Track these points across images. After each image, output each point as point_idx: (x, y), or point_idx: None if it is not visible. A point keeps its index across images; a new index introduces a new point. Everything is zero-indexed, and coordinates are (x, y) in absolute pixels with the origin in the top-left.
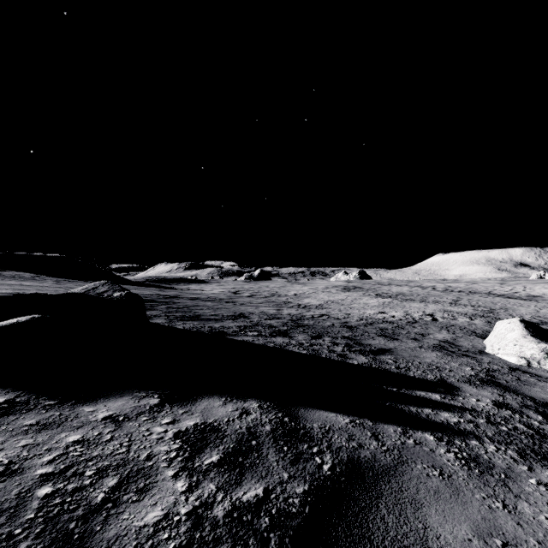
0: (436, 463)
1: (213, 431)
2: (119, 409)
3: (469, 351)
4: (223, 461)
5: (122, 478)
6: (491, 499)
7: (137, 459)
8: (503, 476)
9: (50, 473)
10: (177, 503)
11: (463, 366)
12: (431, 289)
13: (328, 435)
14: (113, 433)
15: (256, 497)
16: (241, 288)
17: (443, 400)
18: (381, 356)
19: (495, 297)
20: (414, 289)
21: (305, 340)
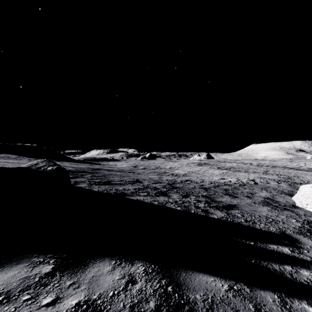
0: None
1: None
2: (5, 283)
3: (286, 205)
4: None
5: None
6: None
7: None
8: None
9: None
10: None
11: (289, 218)
12: (250, 165)
13: None
14: None
15: None
16: (138, 164)
17: (293, 254)
18: (231, 211)
19: (289, 169)
20: (240, 165)
21: (178, 198)
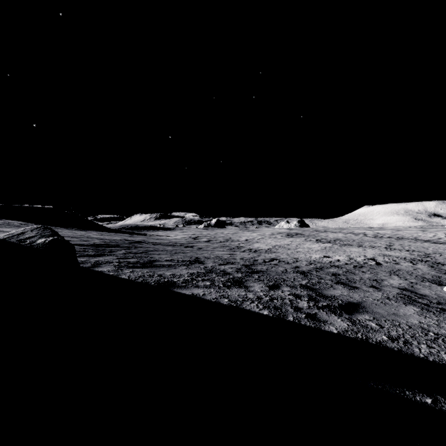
0: None
1: None
2: None
3: (442, 303)
4: None
5: None
6: None
7: None
8: None
9: None
10: None
11: None
12: (363, 236)
13: None
14: None
15: None
16: (200, 235)
17: None
18: (357, 316)
19: (423, 242)
20: (348, 236)
21: (262, 291)
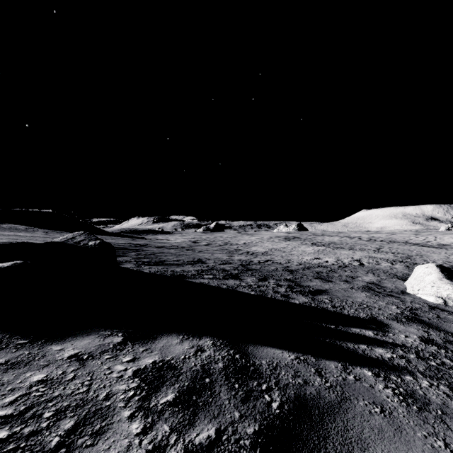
0: (376, 400)
1: (170, 368)
2: (84, 348)
3: (393, 291)
4: (177, 400)
5: (79, 419)
6: (432, 438)
7: (96, 399)
8: (440, 412)
9: (10, 415)
10: (130, 447)
11: (389, 304)
12: (358, 239)
13: (275, 372)
14: (76, 372)
15: (208, 438)
16: (199, 238)
17: (375, 336)
18: (319, 296)
19: (411, 245)
20: (344, 239)
21: (253, 282)
